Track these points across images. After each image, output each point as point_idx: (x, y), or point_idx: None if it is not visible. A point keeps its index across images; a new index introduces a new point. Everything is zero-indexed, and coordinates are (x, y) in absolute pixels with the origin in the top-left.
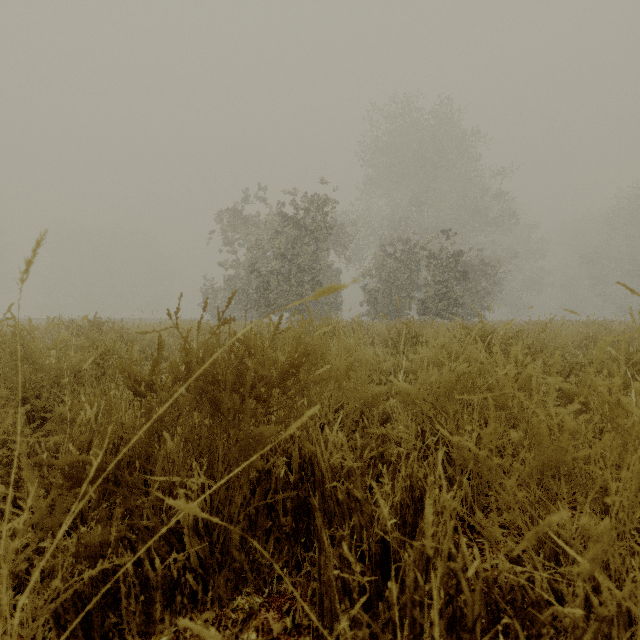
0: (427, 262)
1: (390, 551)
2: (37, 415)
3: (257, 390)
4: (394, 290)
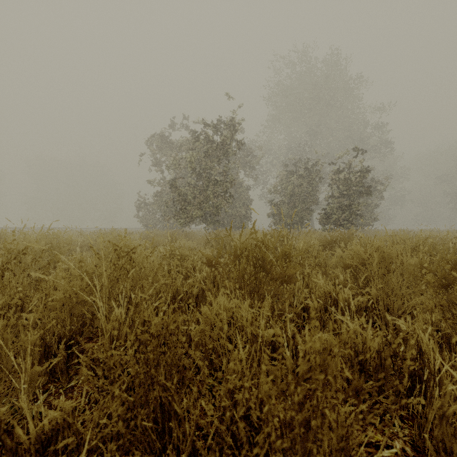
0: (330, 177)
1: None
2: None
3: None
4: (298, 203)
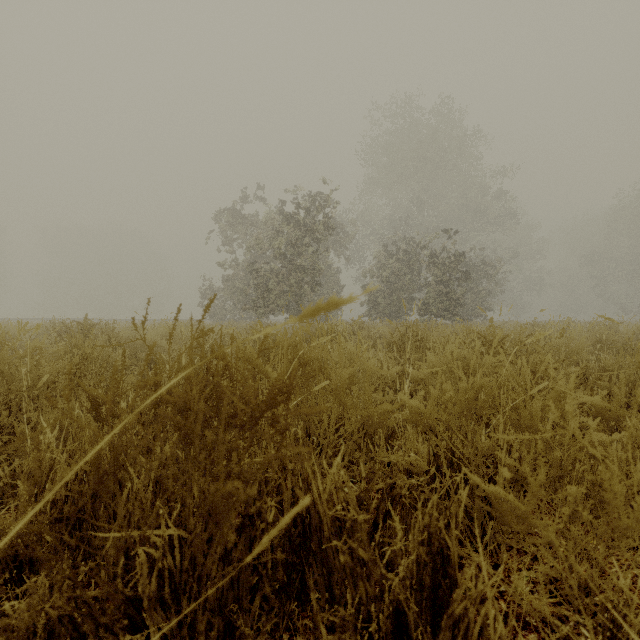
0: (428, 262)
1: (405, 625)
2: (5, 431)
3: (239, 419)
4: (394, 290)
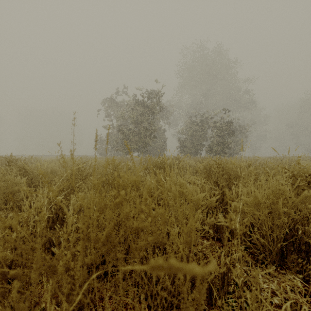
0: (212, 125)
1: None
2: None
3: None
4: (194, 140)
